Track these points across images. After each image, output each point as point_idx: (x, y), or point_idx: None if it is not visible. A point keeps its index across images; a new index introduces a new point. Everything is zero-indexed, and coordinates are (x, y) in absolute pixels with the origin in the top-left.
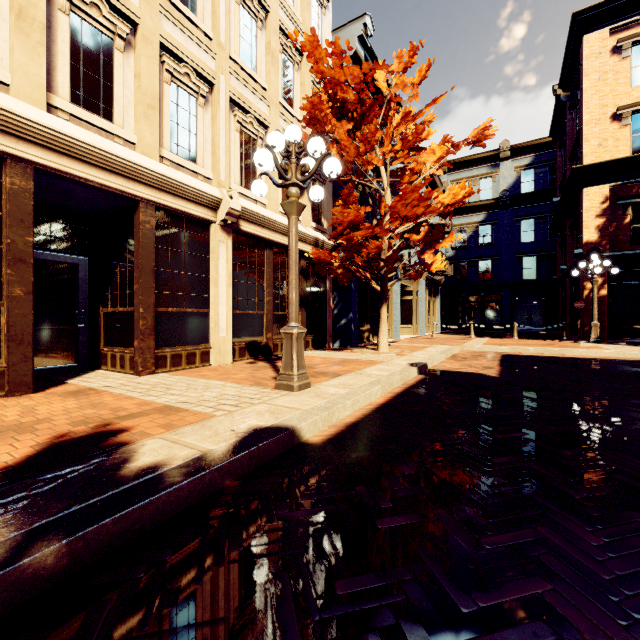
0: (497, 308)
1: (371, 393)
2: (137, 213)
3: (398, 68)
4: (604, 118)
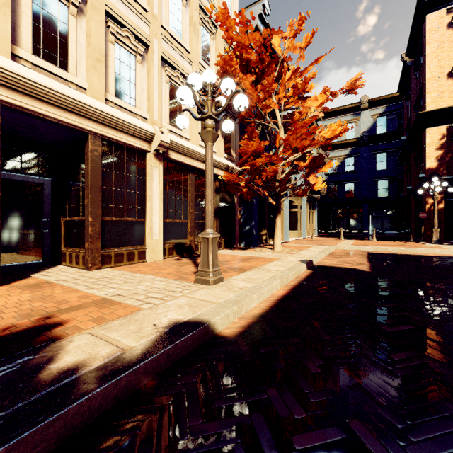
0: (359, 218)
1: (272, 286)
2: (87, 143)
3: (290, 34)
4: (442, 76)
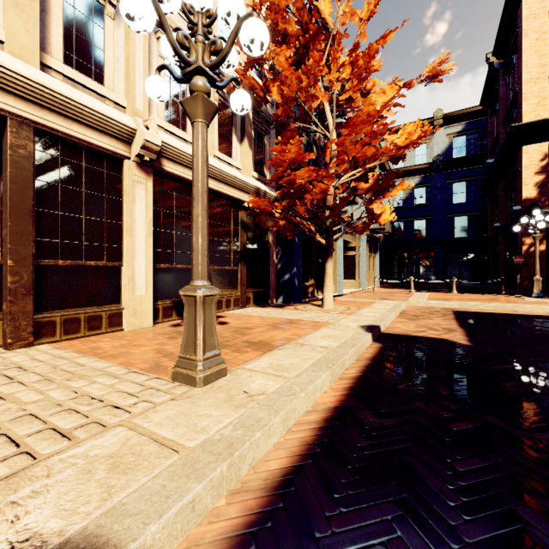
0: (431, 264)
1: (315, 387)
2: (5, 134)
3: None
4: (543, 77)
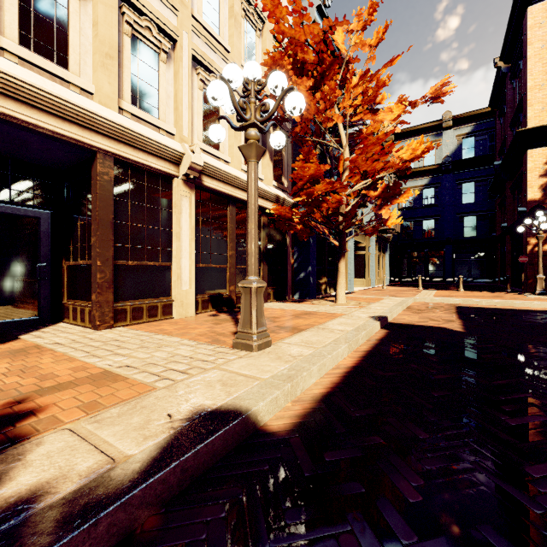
0: (440, 263)
1: (338, 354)
2: (94, 164)
3: (357, 26)
4: None
